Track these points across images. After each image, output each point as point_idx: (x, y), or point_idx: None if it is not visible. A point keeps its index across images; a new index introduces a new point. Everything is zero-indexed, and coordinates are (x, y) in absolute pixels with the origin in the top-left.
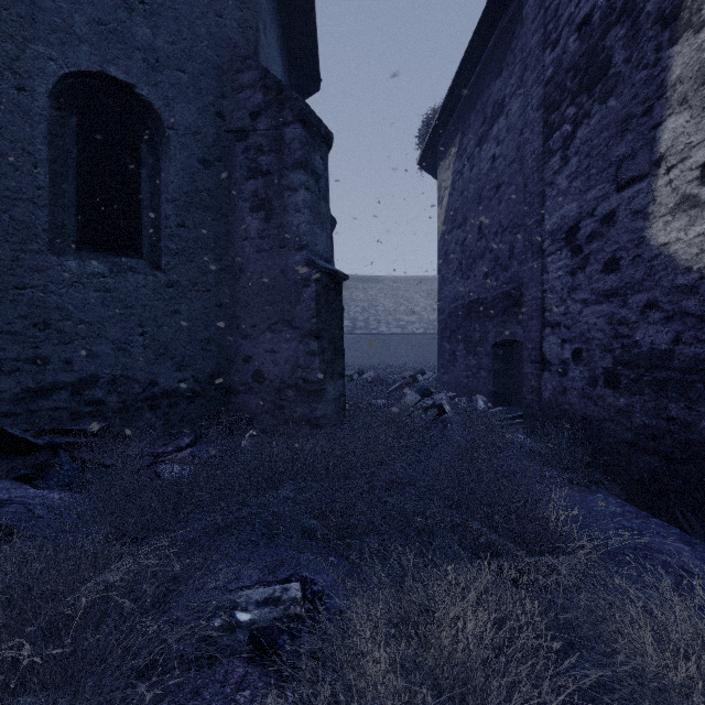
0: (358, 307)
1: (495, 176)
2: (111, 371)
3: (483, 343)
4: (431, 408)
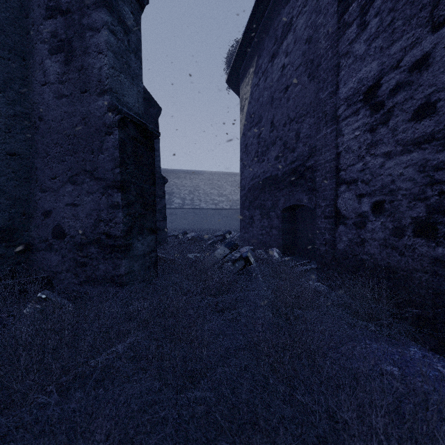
0: (186, 191)
1: (284, 81)
2: None
3: (274, 208)
4: (238, 260)
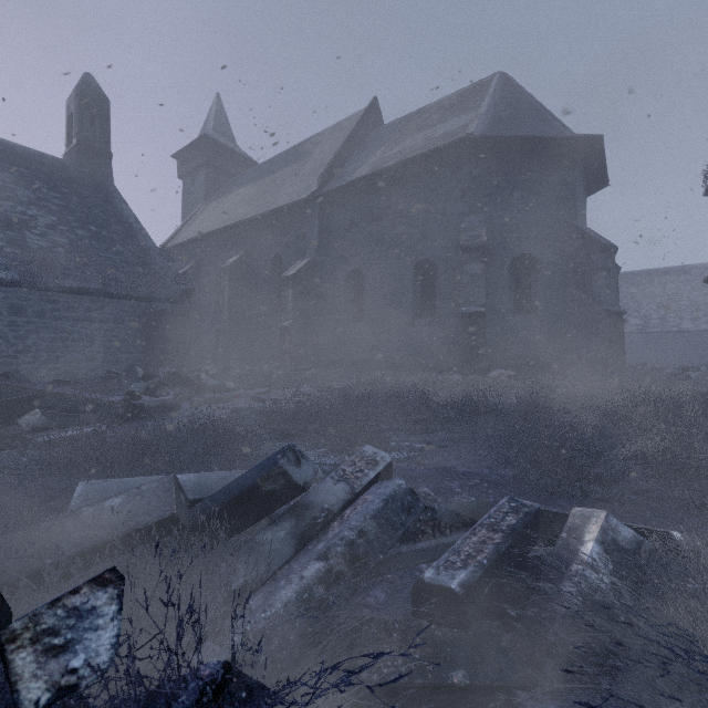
0: (652, 304)
1: None
2: (524, 354)
3: None
4: (679, 374)
